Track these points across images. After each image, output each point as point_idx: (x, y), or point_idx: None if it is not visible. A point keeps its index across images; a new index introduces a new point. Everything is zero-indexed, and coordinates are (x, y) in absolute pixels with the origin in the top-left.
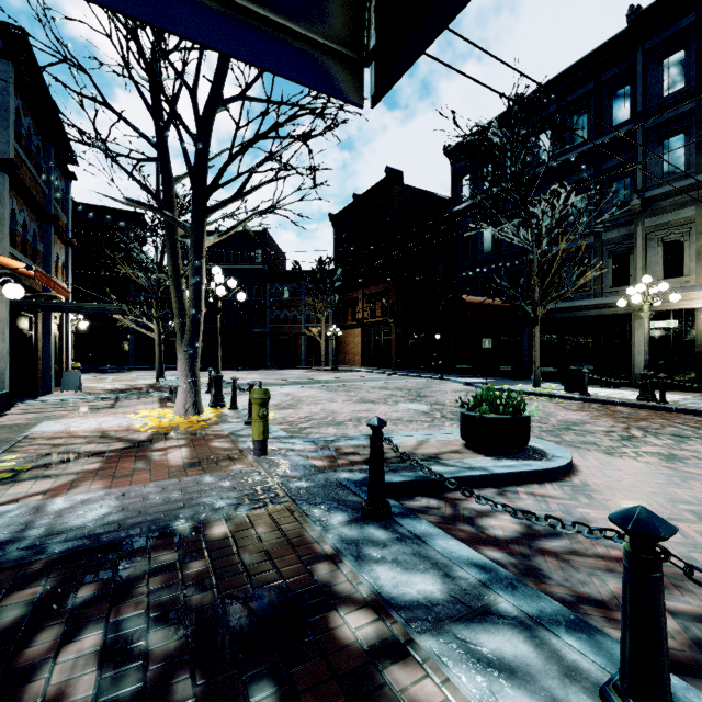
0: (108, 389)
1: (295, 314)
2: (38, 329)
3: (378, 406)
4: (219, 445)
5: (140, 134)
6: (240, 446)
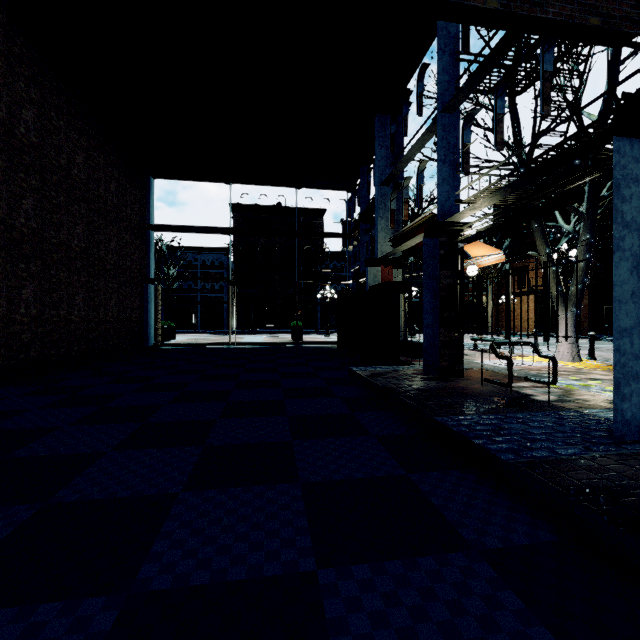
0: None
1: None
2: None
3: None
4: None
5: (509, 147)
6: None
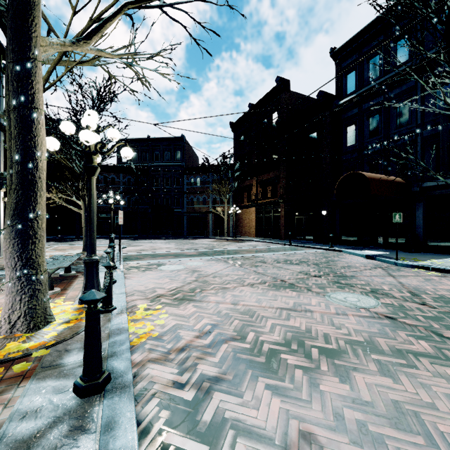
0: None
1: (205, 197)
2: None
3: (306, 297)
4: None
5: None
6: None
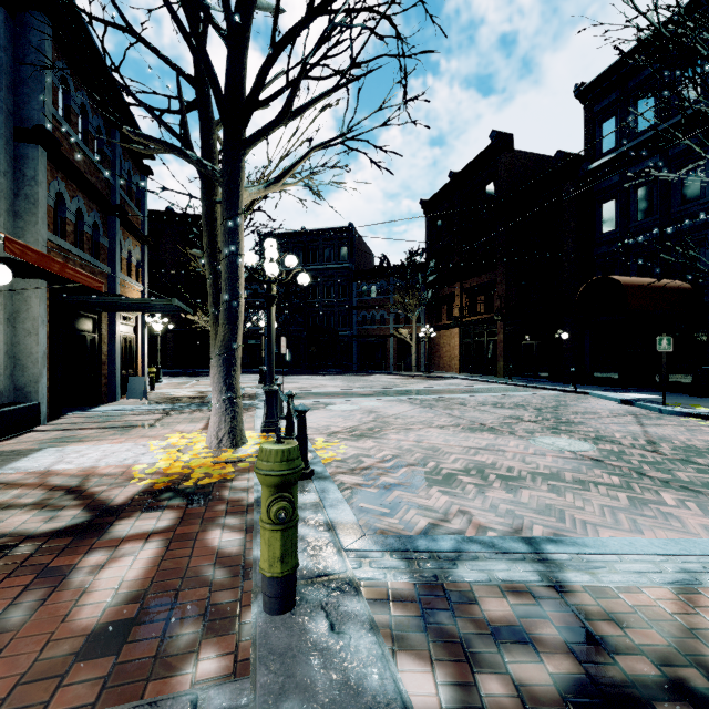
0: (175, 397)
1: (383, 314)
2: (103, 331)
3: (504, 439)
4: (219, 542)
5: (173, 67)
6: (252, 555)
